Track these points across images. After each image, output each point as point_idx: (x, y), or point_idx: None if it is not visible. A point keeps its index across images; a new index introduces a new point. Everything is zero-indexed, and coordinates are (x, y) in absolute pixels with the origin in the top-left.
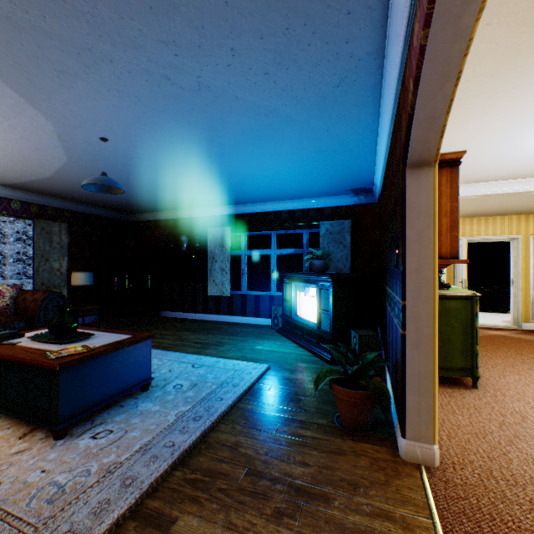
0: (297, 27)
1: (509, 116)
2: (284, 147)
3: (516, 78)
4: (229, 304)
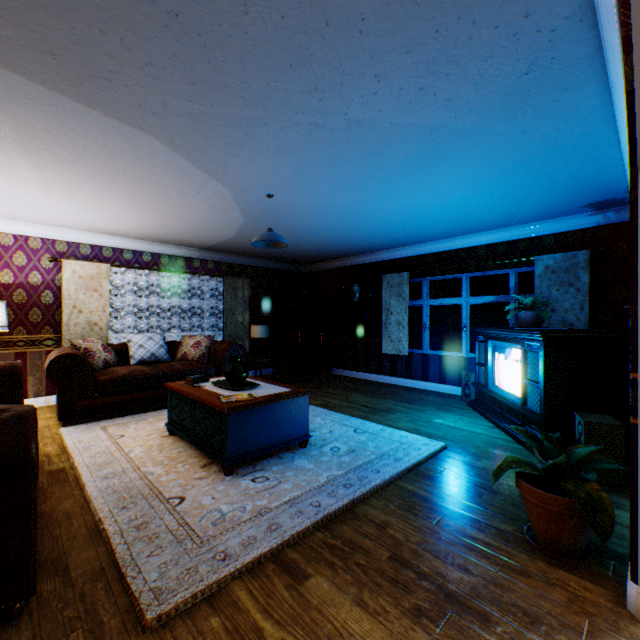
0: (449, 25)
1: None
2: (463, 166)
3: None
4: (407, 365)
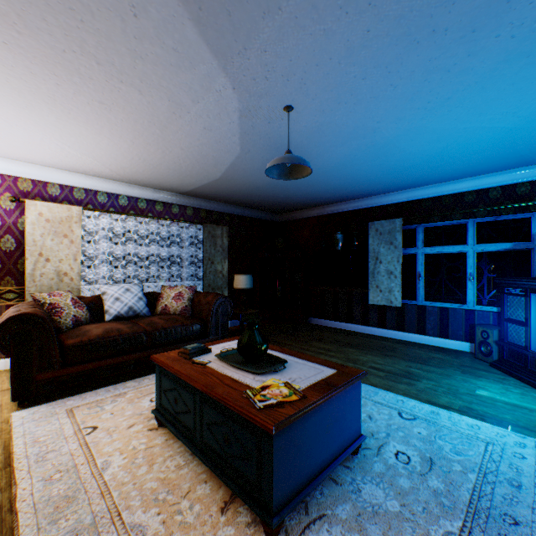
0: None
1: None
2: None
3: None
4: (399, 316)
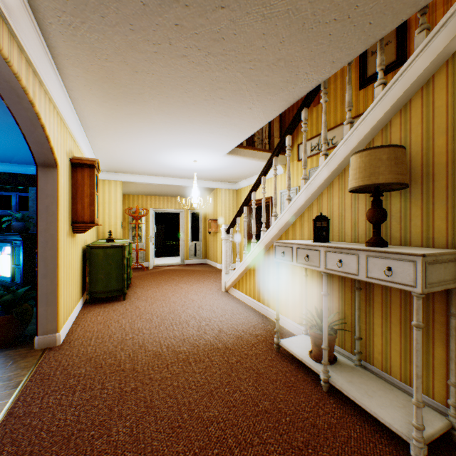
0: None
1: (137, 145)
2: None
3: (123, 128)
4: None
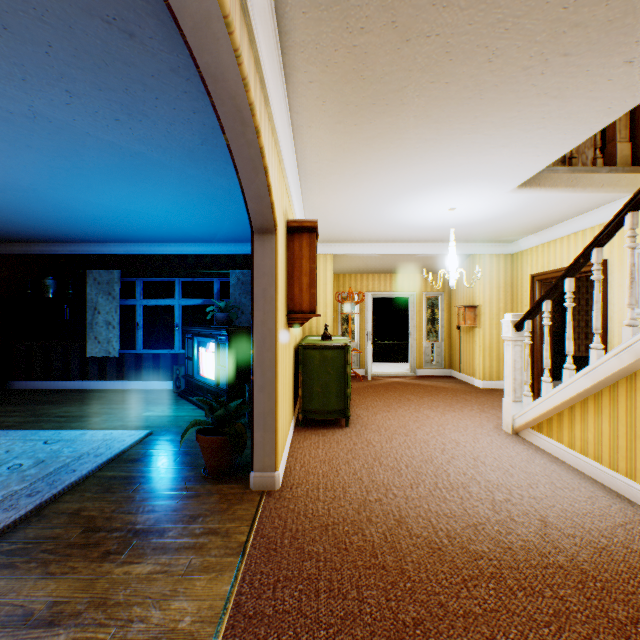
0: (138, 91)
1: (366, 193)
2: (166, 189)
3: (353, 167)
4: (119, 366)
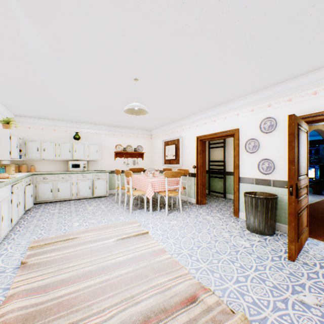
0: None
1: None
2: None
3: None
4: None
